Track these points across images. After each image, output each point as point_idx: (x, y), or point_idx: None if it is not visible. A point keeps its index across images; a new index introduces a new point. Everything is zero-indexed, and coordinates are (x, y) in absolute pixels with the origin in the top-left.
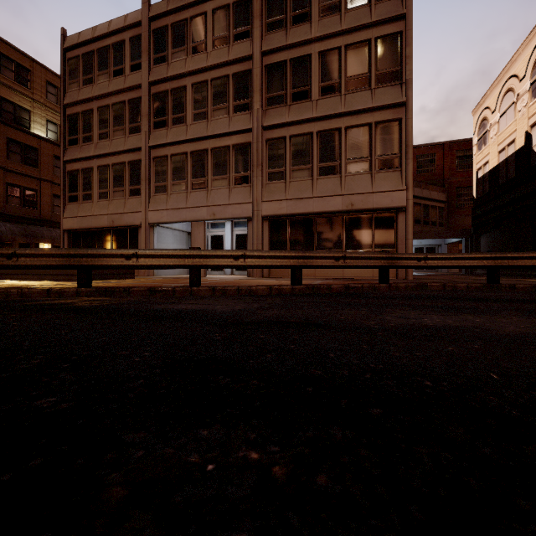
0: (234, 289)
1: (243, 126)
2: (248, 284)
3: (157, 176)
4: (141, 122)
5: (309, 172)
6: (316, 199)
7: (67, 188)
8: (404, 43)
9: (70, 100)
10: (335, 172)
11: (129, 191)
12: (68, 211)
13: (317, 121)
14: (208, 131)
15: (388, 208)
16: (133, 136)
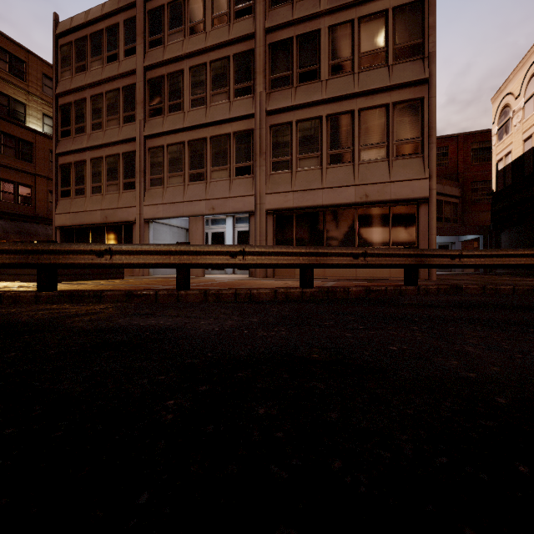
0: (231, 293)
1: (244, 112)
2: (248, 286)
3: (153, 168)
4: (136, 110)
5: (318, 161)
6: (326, 190)
7: (59, 183)
8: (427, 12)
9: (63, 89)
10: (347, 159)
11: (123, 184)
12: (60, 207)
13: (327, 104)
14: (207, 117)
15: (408, 199)
16: (127, 125)
